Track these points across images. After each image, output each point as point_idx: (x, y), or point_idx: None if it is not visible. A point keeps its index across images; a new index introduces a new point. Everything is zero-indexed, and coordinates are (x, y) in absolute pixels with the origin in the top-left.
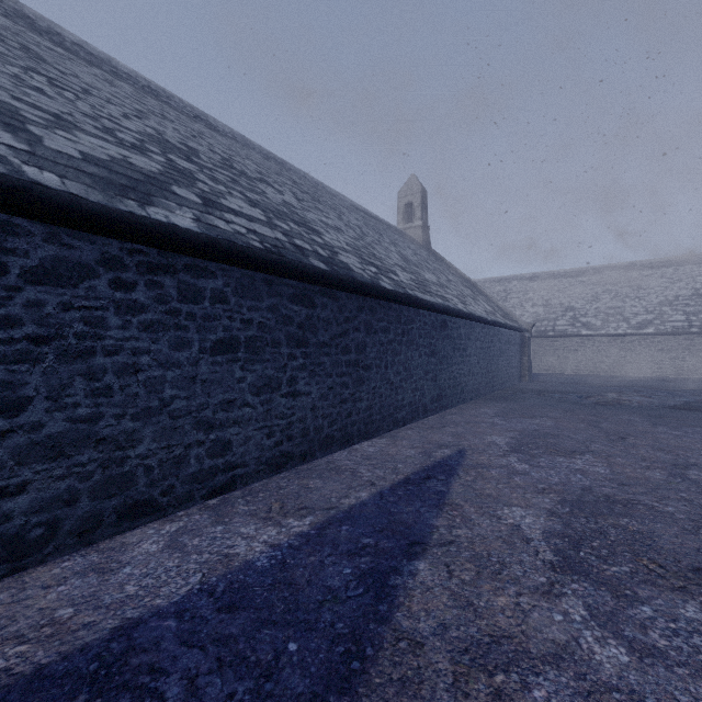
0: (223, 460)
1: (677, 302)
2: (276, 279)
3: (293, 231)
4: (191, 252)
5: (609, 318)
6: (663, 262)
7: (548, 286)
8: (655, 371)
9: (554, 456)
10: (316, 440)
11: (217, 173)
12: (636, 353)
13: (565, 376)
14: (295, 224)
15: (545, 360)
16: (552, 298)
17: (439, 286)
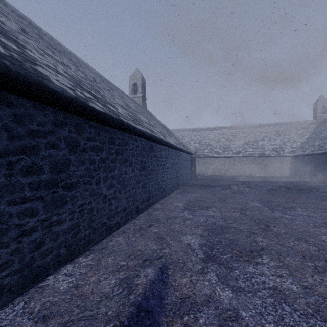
0: None
1: (249, 143)
2: None
3: None
4: None
5: (225, 149)
6: (243, 126)
7: (200, 134)
8: (242, 173)
9: (243, 264)
10: None
11: None
12: (235, 165)
13: (209, 176)
14: None
15: (199, 168)
16: (202, 140)
17: (149, 125)
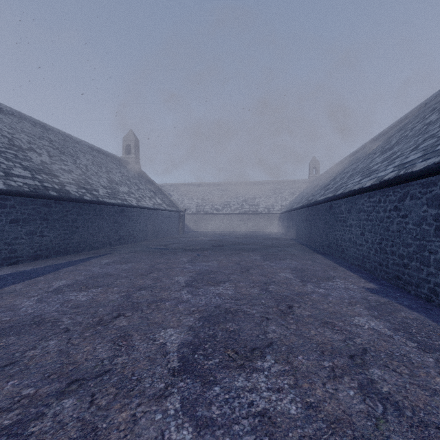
0: (14, 255)
1: (248, 200)
2: (35, 199)
3: (44, 179)
4: (3, 194)
5: (225, 206)
6: (247, 183)
7: (205, 190)
8: (239, 229)
9: (138, 252)
10: (52, 251)
11: (8, 154)
12: (233, 221)
13: (204, 232)
14: (46, 174)
15: (200, 224)
16: (205, 196)
17: (126, 194)
